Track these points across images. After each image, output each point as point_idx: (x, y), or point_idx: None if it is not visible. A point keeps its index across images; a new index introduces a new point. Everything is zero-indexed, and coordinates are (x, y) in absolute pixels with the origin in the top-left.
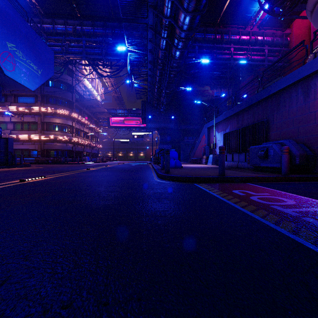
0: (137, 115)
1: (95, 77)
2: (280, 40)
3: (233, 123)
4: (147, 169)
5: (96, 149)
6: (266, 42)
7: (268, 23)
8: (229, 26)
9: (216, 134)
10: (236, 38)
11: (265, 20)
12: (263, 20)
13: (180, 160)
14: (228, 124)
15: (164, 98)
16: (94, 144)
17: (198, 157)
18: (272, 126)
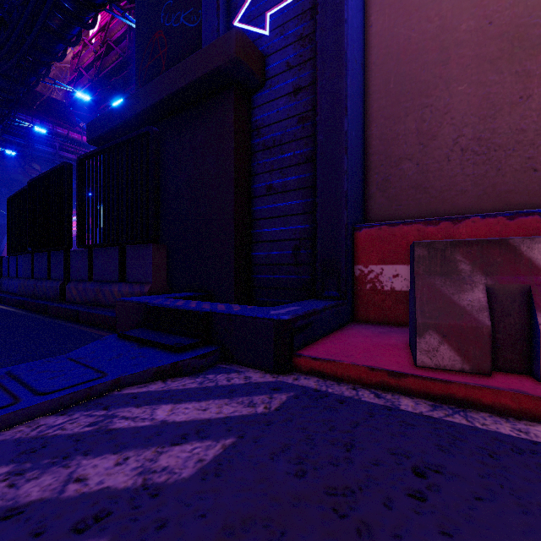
0: None
1: None
2: None
3: None
4: None
5: None
6: None
7: None
8: (52, 117)
9: None
10: (63, 133)
11: None
12: None
13: None
14: None
15: None
16: None
17: None
18: None
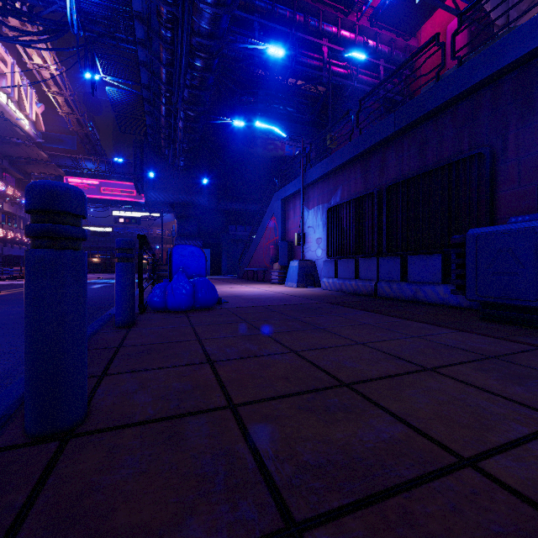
0: (131, 177)
1: (13, 70)
2: (402, 56)
3: (353, 182)
4: (101, 307)
5: (19, 247)
6: (380, 54)
7: (386, 15)
8: None
9: (304, 213)
10: (332, 30)
11: (382, 7)
12: (379, 6)
13: (221, 273)
14: (338, 185)
15: (183, 131)
16: (10, 235)
17: (258, 267)
18: (497, 174)
